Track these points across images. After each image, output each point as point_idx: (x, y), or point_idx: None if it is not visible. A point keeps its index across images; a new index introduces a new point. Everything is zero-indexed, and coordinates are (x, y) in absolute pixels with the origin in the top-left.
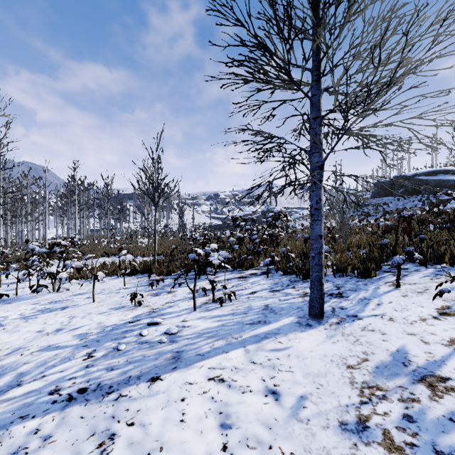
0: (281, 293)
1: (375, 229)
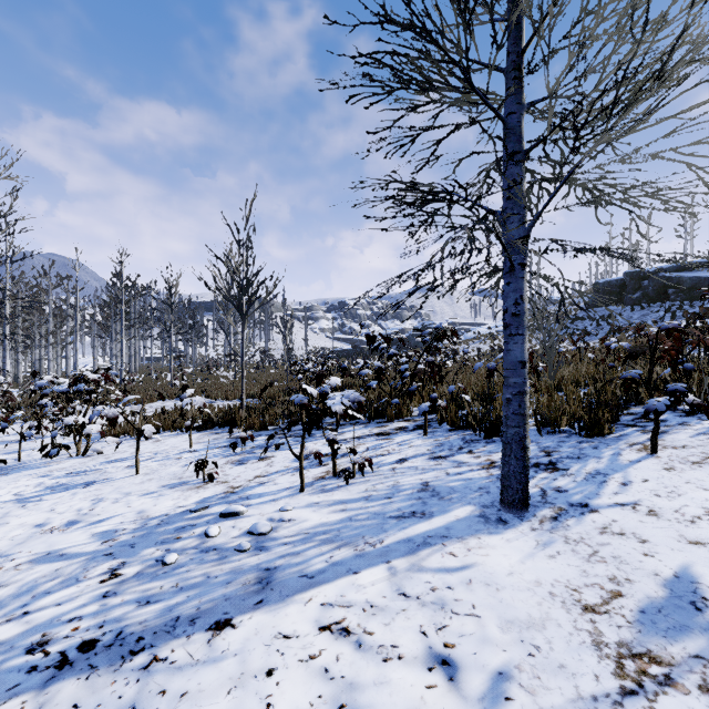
0: (449, 461)
1: (598, 355)
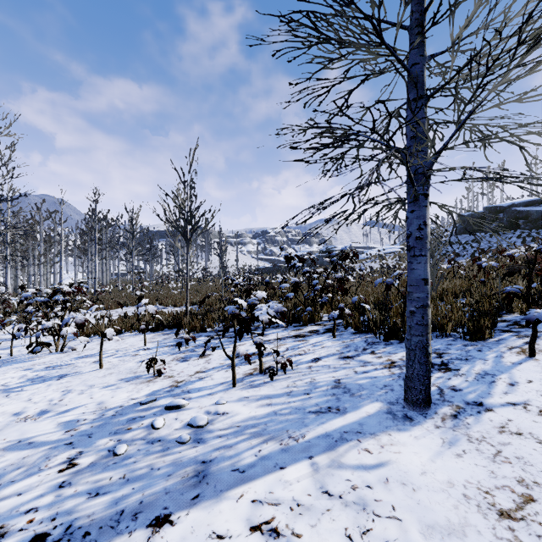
0: (356, 361)
1: (468, 272)
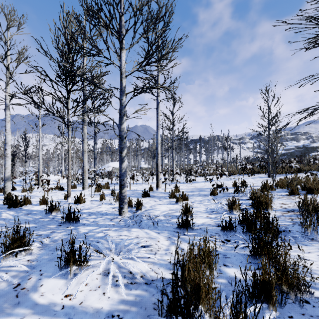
0: (266, 176)
1: None
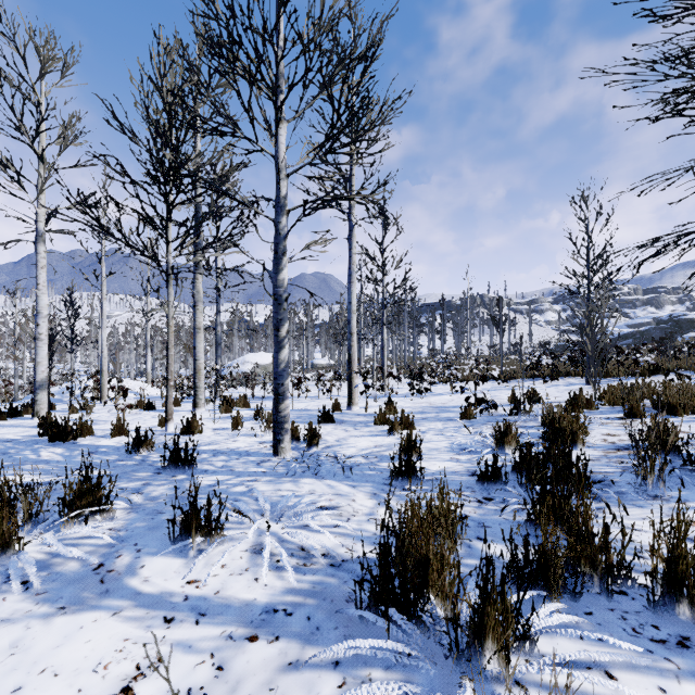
0: (583, 382)
1: None
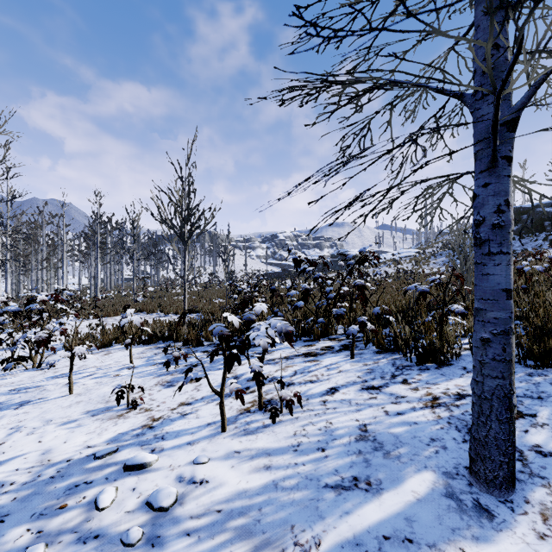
0: (384, 394)
1: None
